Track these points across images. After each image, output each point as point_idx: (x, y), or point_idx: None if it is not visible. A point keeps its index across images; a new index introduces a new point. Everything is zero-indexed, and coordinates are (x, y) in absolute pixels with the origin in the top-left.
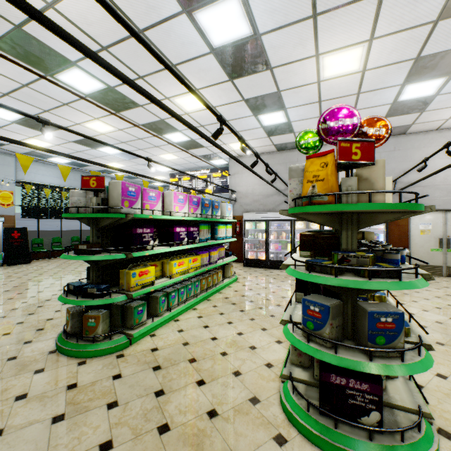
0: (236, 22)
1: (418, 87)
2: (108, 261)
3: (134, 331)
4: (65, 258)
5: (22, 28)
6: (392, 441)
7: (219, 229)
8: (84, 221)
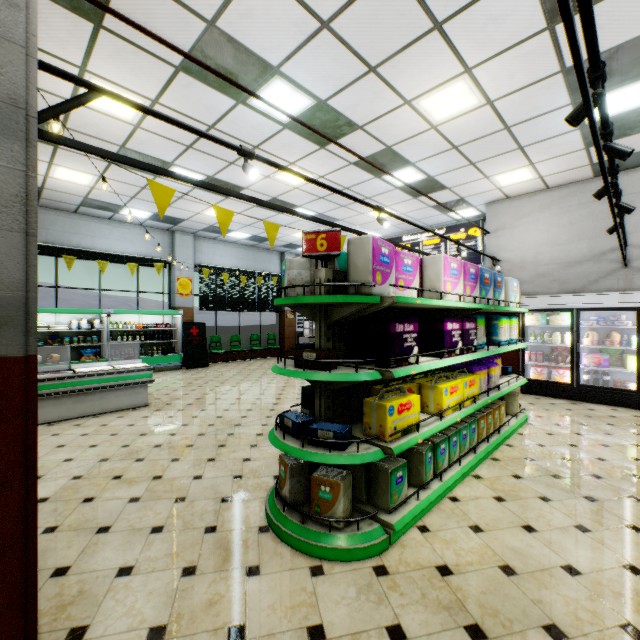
0: None
1: None
2: (348, 383)
3: (393, 517)
4: (283, 373)
5: (215, 25)
6: None
7: (500, 325)
8: (304, 311)
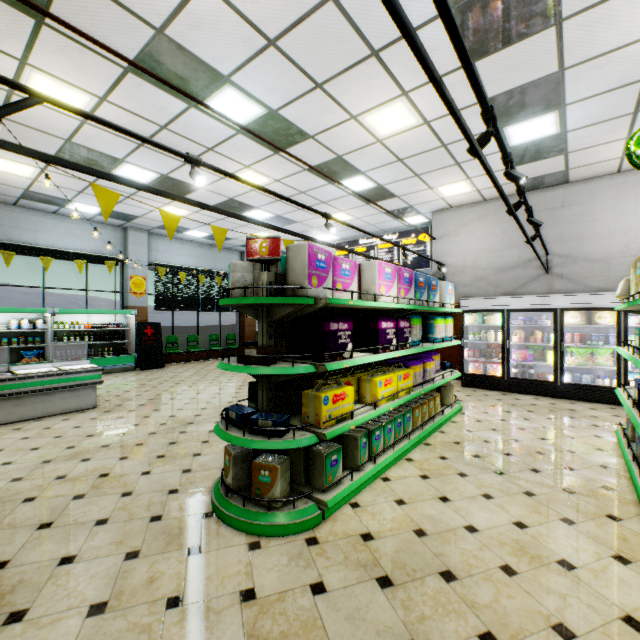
0: None
1: None
2: (287, 376)
3: (327, 496)
4: (226, 369)
5: (164, 33)
6: None
7: (436, 324)
8: (248, 311)
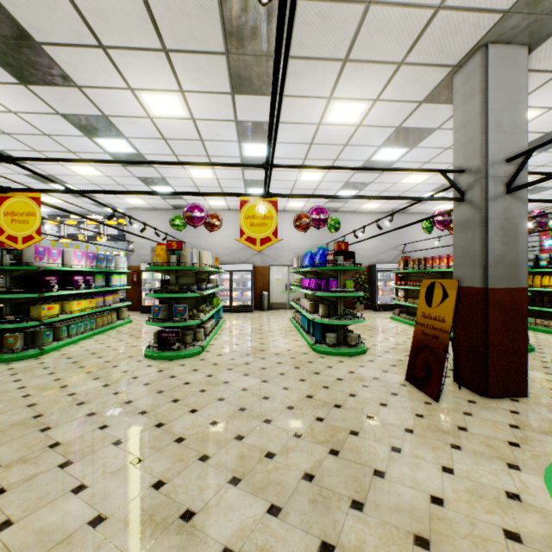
0: (125, 147)
1: (255, 190)
2: (23, 299)
3: (45, 347)
4: None
5: None
6: (182, 350)
7: (114, 278)
8: None
